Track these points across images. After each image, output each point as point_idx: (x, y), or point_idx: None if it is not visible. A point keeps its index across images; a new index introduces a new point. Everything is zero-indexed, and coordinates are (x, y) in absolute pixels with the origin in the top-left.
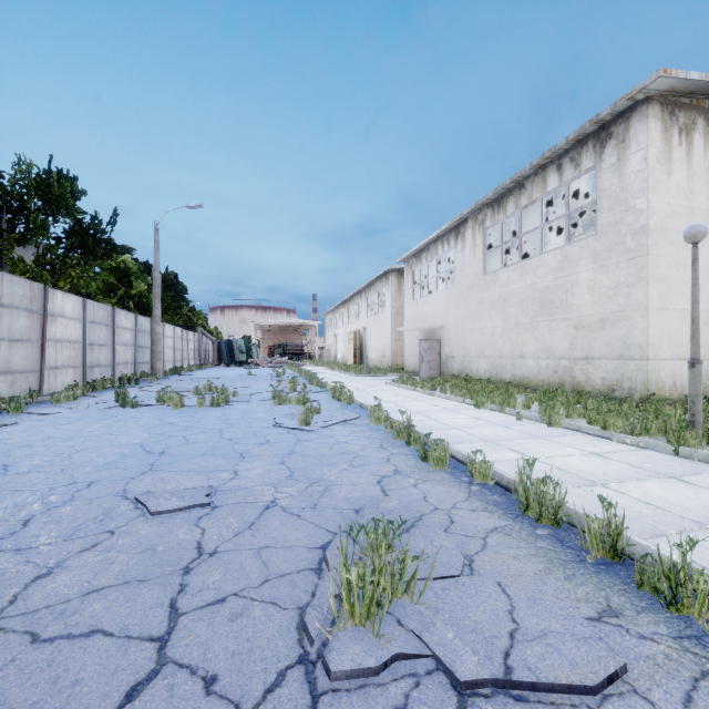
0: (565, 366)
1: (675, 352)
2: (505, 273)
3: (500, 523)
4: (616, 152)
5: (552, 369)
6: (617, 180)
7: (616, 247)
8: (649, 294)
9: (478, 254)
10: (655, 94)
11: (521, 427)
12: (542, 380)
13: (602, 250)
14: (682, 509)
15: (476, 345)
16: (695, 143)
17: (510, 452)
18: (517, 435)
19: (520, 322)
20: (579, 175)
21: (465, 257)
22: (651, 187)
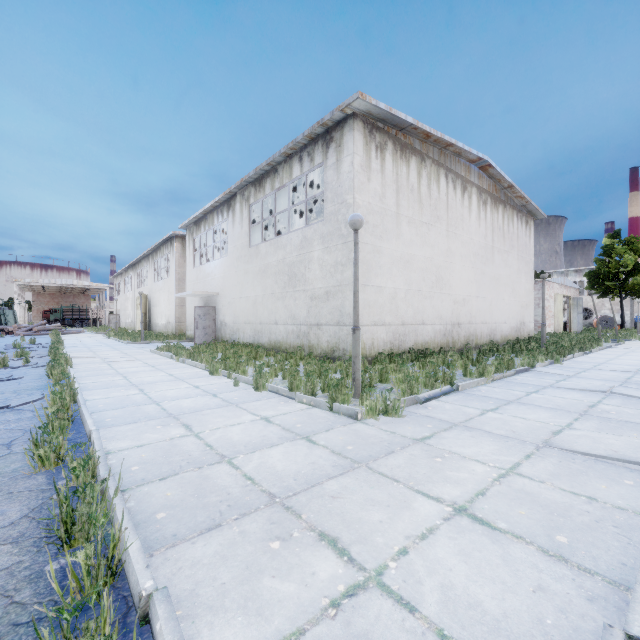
0: (304, 331)
1: (373, 320)
2: (264, 247)
3: (4, 564)
4: (336, 153)
5: (296, 334)
6: (336, 176)
7: (336, 232)
8: None
9: (244, 227)
10: (359, 113)
11: (230, 393)
12: (289, 344)
13: (327, 234)
14: (276, 478)
15: (244, 312)
16: (386, 160)
17: (178, 428)
18: (213, 405)
19: (274, 292)
20: (314, 168)
21: (235, 229)
22: (357, 187)
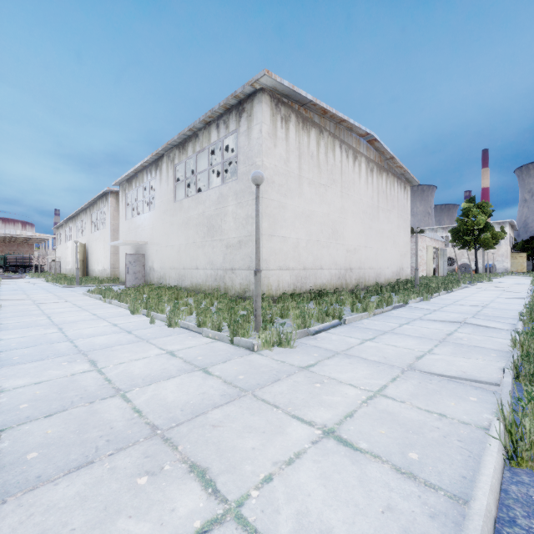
0: (221, 275)
1: (279, 265)
2: (187, 202)
3: None
4: (247, 122)
5: (214, 277)
6: (247, 142)
7: (247, 190)
8: (263, 224)
9: (170, 185)
10: (266, 88)
11: (144, 330)
12: (208, 286)
13: (240, 191)
14: (164, 410)
15: (169, 258)
16: (290, 130)
17: (83, 364)
18: (125, 341)
19: (195, 241)
20: (229, 134)
21: (162, 186)
22: (264, 151)
